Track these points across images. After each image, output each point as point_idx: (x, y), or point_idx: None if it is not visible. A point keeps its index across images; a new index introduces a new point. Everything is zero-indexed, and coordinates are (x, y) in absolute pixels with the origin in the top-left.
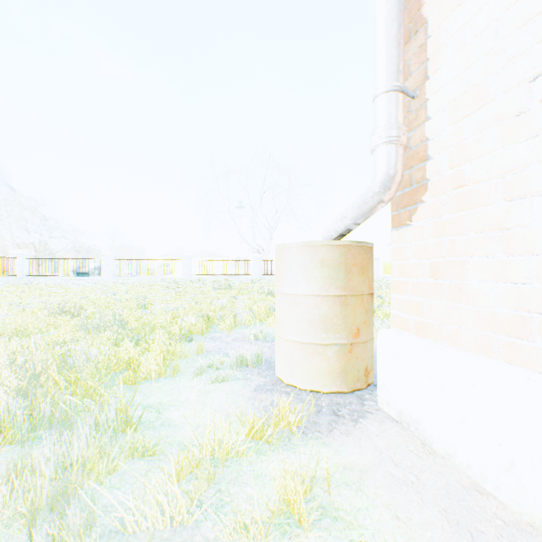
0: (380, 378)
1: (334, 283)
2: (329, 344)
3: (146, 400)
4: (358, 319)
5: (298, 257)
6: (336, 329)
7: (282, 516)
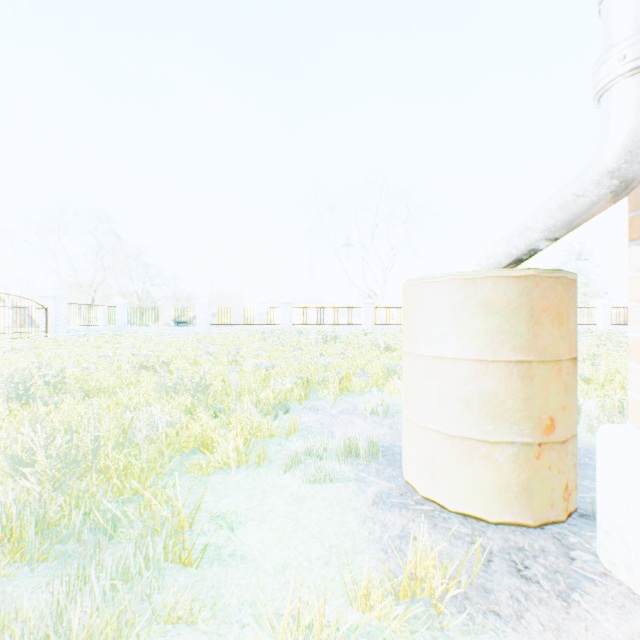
0: (607, 517)
1: (509, 340)
2: (498, 442)
3: (216, 503)
4: (552, 402)
5: (443, 297)
6: (512, 417)
7: None
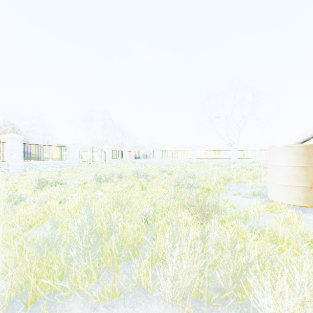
0: None
1: (301, 161)
2: (298, 186)
3: None
4: None
5: (282, 151)
6: (302, 180)
7: (285, 222)
